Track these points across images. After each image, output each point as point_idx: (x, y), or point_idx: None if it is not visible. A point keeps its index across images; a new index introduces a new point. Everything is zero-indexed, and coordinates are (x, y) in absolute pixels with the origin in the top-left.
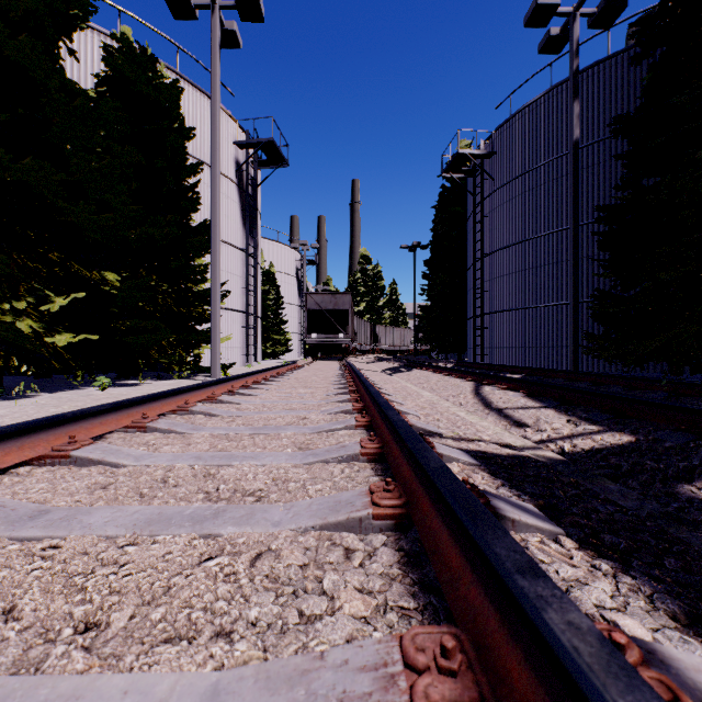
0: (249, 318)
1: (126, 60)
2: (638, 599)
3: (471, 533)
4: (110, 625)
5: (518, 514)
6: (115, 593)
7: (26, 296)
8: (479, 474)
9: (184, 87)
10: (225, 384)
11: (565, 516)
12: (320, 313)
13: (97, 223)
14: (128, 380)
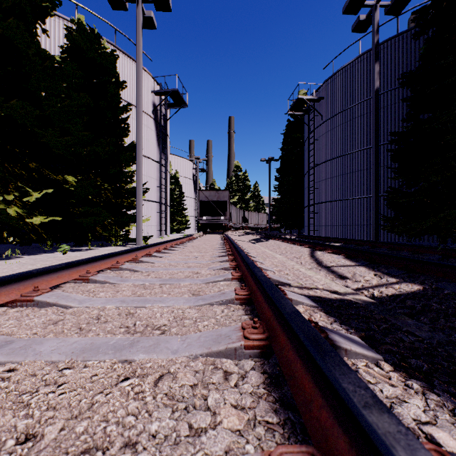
0: (162, 206)
1: (81, 37)
2: (444, 413)
3: (321, 368)
4: (43, 437)
5: (349, 345)
6: (51, 409)
7: (14, 191)
8: (318, 313)
9: (119, 55)
10: (144, 250)
11: (380, 344)
12: (208, 203)
13: (60, 143)
14: (82, 247)
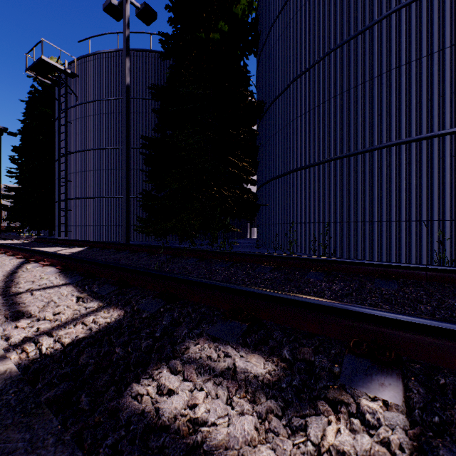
0: None
1: None
2: None
3: None
4: None
5: None
6: None
7: None
8: None
9: None
10: None
11: None
12: None
13: None
14: None
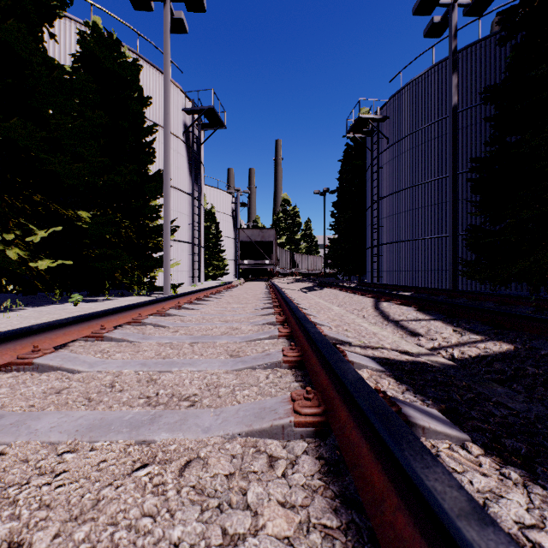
0: (194, 248)
1: (96, 43)
2: None
3: (397, 457)
4: (31, 547)
5: (427, 422)
6: (44, 508)
7: (14, 230)
8: (386, 379)
9: (143, 65)
10: (173, 300)
11: (466, 419)
12: (251, 244)
13: (71, 171)
14: (98, 296)
